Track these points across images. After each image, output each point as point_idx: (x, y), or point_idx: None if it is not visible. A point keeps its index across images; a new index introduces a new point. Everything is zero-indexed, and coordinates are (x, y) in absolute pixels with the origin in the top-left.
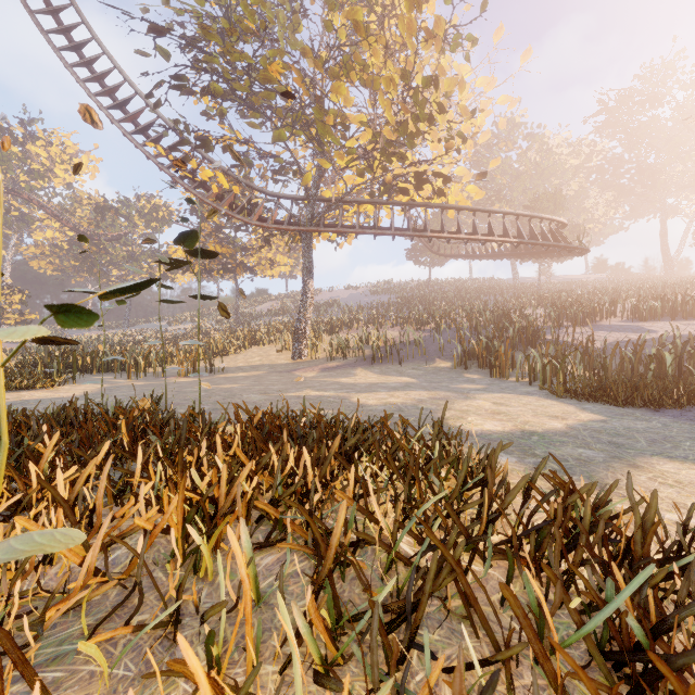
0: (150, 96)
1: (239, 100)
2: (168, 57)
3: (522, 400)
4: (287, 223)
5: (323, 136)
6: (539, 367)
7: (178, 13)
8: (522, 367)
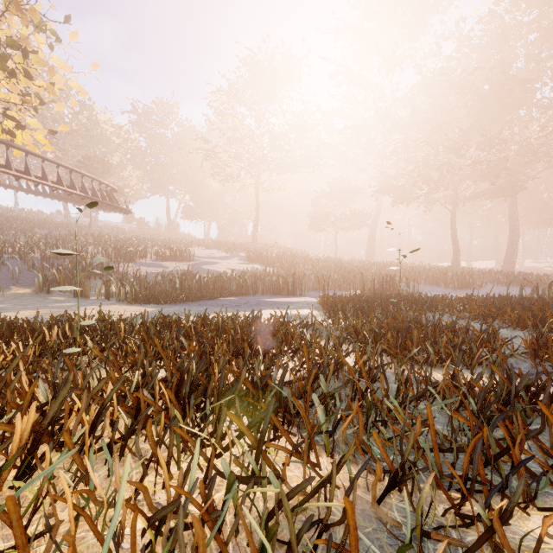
0: None
1: None
2: None
3: (112, 307)
4: None
5: None
6: (116, 288)
7: None
8: (100, 289)
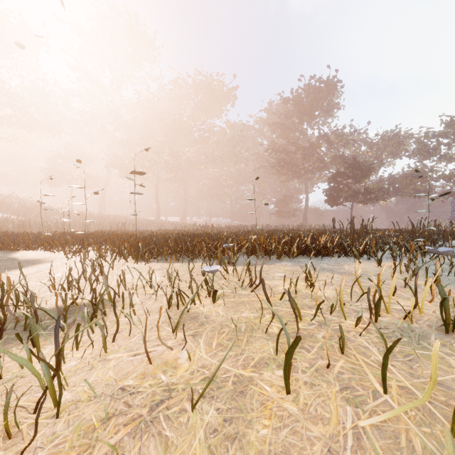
0: None
1: None
2: None
3: None
4: None
5: None
6: None
7: None
8: None
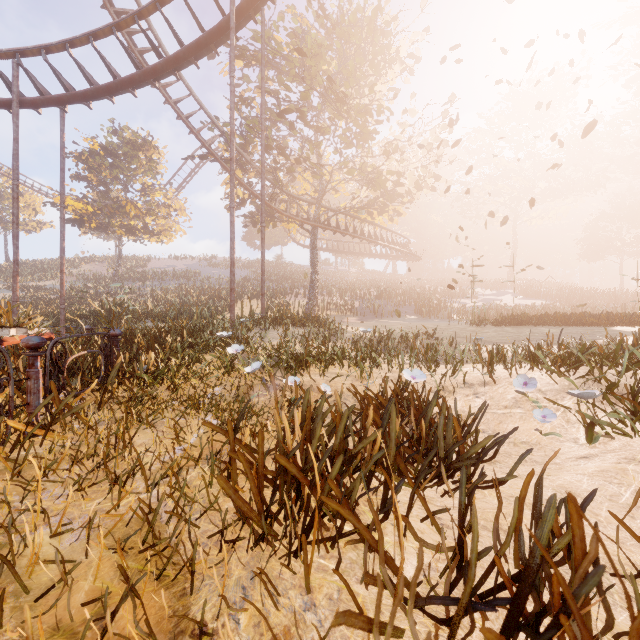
0: (282, 116)
1: (275, 117)
2: (306, 99)
3: None
4: (300, 217)
5: (381, 183)
6: (491, 314)
7: (257, 40)
8: (466, 316)
